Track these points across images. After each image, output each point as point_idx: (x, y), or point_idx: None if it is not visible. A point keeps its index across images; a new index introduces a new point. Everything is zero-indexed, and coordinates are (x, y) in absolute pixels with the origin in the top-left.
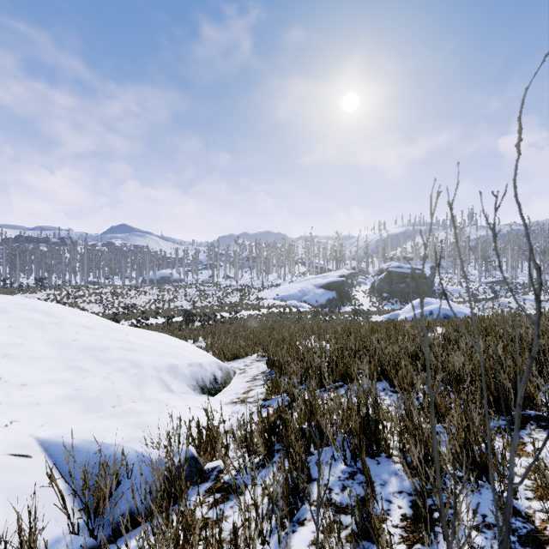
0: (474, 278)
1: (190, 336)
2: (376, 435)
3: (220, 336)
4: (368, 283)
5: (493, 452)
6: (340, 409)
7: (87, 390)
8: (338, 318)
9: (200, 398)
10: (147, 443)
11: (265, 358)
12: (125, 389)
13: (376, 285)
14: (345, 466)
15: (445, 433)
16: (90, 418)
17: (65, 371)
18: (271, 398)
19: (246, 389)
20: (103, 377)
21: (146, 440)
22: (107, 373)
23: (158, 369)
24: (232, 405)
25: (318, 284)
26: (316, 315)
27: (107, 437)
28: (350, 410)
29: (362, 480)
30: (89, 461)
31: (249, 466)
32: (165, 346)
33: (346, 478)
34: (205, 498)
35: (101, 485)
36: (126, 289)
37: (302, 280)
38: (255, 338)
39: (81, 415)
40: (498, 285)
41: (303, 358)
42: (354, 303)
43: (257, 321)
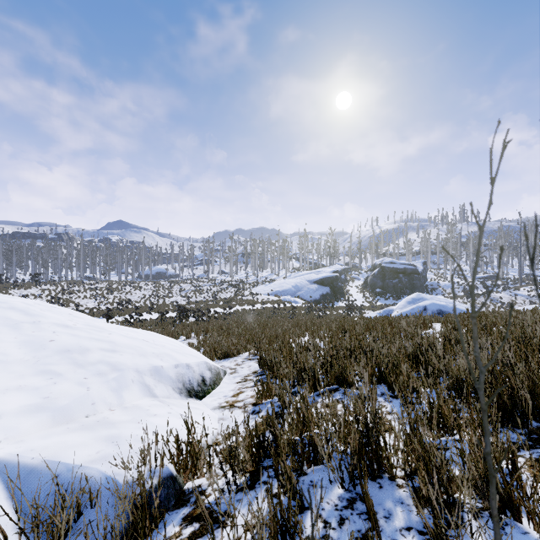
0: (466, 273)
1: (182, 332)
2: (377, 453)
3: (212, 333)
4: (361, 278)
5: (520, 483)
6: (337, 420)
7: (57, 398)
8: (332, 314)
9: (186, 402)
10: (118, 462)
11: (257, 356)
12: (102, 396)
13: (369, 280)
14: (342, 490)
15: (454, 449)
16: (57, 431)
17: (36, 377)
18: (262, 402)
19: (236, 391)
20: (78, 382)
21: (115, 460)
22: (83, 378)
23: (140, 372)
24: (220, 410)
25: (312, 279)
26: (309, 310)
27: (72, 455)
28: (347, 422)
29: (362, 510)
30: (48, 486)
31: (234, 486)
32: (150, 345)
33: (344, 506)
34: (181, 529)
35: (55, 520)
36: (121, 284)
37: (296, 275)
38: (247, 335)
39: (48, 428)
40: (490, 280)
41: (296, 358)
42: (348, 298)
43: (251, 316)
